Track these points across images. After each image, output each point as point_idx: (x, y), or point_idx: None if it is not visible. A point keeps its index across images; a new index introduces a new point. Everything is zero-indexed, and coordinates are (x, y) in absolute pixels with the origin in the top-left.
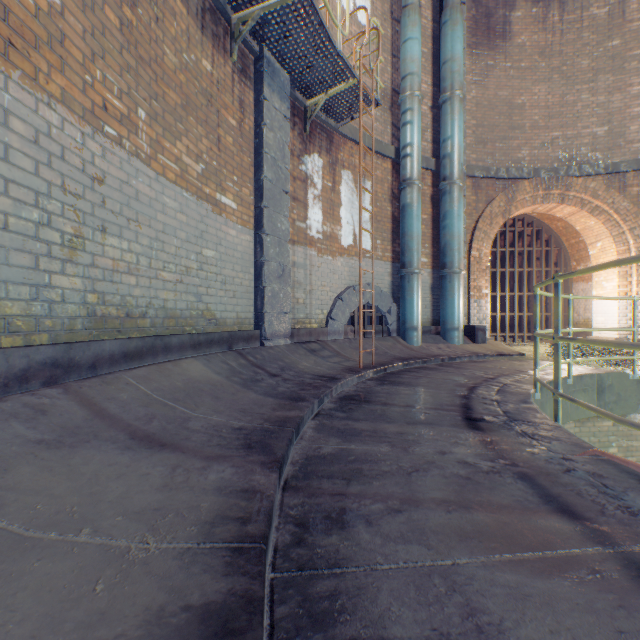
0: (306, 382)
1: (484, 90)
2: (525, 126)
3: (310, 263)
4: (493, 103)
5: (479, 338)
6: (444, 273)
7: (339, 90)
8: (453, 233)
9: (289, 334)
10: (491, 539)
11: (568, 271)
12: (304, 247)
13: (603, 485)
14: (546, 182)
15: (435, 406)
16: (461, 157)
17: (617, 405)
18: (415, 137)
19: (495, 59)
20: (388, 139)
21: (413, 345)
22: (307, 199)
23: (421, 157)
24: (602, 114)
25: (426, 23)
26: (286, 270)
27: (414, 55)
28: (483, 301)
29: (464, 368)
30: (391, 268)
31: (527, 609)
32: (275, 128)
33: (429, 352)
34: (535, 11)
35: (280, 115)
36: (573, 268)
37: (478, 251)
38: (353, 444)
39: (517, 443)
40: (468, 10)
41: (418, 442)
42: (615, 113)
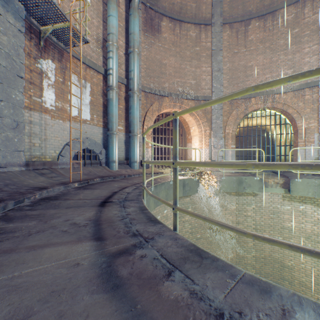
0: (19, 191)
1: (150, 53)
2: (167, 73)
3: (45, 123)
4: (154, 60)
5: (146, 166)
6: (130, 135)
7: (61, 26)
8: (134, 116)
9: (24, 164)
10: (37, 261)
11: (186, 138)
12: (40, 113)
13: (130, 223)
14: (174, 99)
15: (94, 198)
16: (138, 81)
17: (190, 191)
18: (114, 66)
19: (155, 40)
20: (101, 63)
21: (113, 170)
22: (43, 85)
23: (119, 77)
24: (194, 76)
25: (122, 12)
26: (21, 125)
27: (114, 24)
28: (150, 149)
29: (132, 179)
30: (103, 130)
31: (9, 296)
32: (10, 35)
33: (120, 173)
34: (170, 25)
35: (15, 28)
36: (187, 137)
37: (147, 126)
38: (13, 224)
39: (114, 210)
40: (143, 13)
41: (60, 217)
42: (198, 76)
